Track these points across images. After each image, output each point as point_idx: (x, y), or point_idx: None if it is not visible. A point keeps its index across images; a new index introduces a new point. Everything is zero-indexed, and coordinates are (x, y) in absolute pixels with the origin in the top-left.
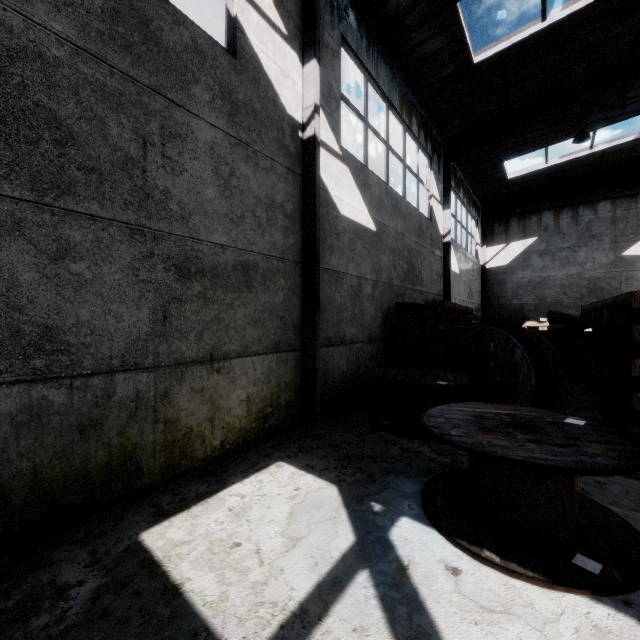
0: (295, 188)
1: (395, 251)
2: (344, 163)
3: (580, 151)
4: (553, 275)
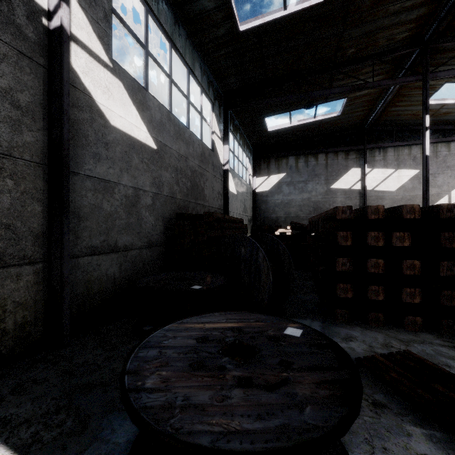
0: (35, 79)
1: (178, 170)
2: (116, 76)
3: (309, 119)
4: (295, 198)
